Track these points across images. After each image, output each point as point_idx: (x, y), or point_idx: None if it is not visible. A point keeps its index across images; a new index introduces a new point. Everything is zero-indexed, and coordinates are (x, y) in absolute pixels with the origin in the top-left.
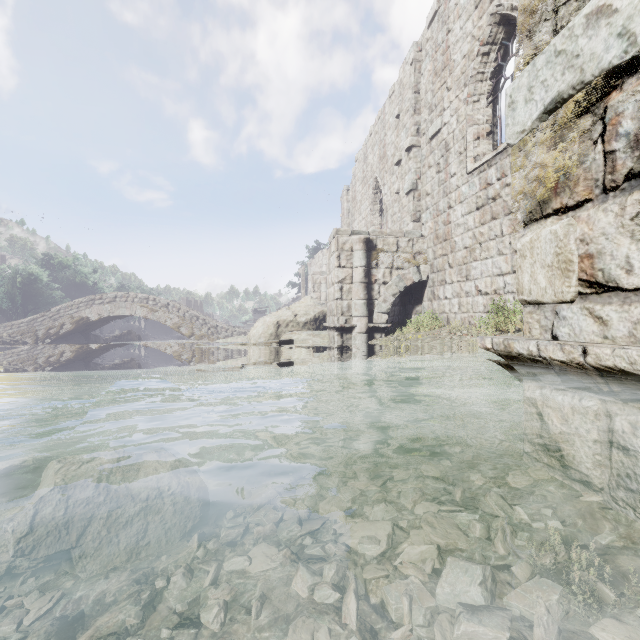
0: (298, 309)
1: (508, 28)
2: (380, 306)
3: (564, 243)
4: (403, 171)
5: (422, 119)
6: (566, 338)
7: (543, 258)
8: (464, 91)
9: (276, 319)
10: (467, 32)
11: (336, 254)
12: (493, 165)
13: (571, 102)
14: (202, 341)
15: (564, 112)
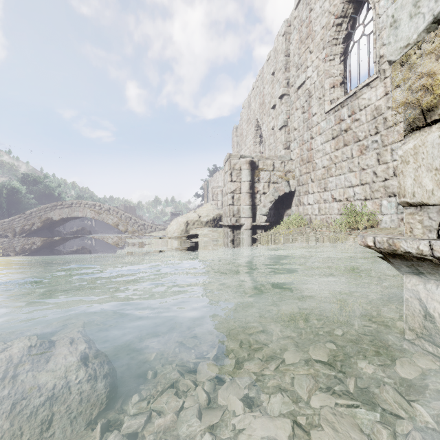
0: (201, 212)
1: (356, 5)
2: (261, 210)
3: None
4: (277, 113)
5: (291, 75)
6: None
7: (430, 162)
8: (323, 53)
9: (186, 219)
10: (325, 9)
11: (229, 172)
12: (345, 106)
13: None
14: (134, 235)
15: None
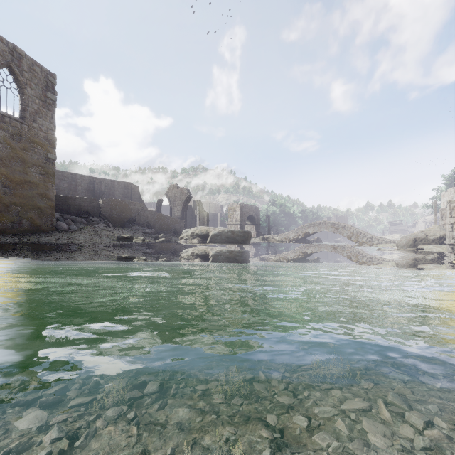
0: (428, 232)
1: None
2: None
3: None
4: None
5: None
6: None
7: None
8: None
9: (414, 237)
10: None
11: (448, 212)
12: None
13: None
14: (364, 245)
15: None
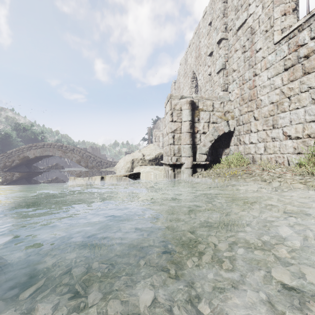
0: (145, 151)
1: None
2: (201, 149)
3: None
4: (214, 58)
5: (229, 20)
6: None
7: None
8: None
9: (131, 158)
10: None
11: (170, 112)
12: (306, 27)
13: None
14: (92, 170)
15: None
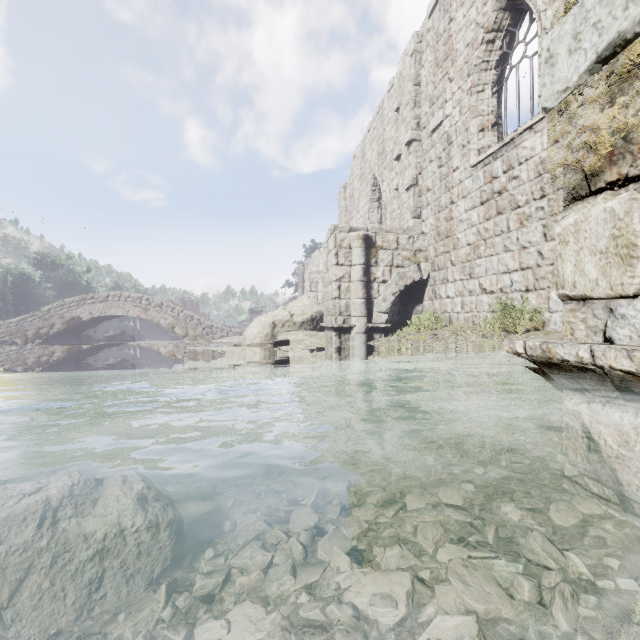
0: (294, 309)
1: (514, 14)
2: (379, 305)
3: (625, 222)
4: (403, 166)
5: (423, 112)
6: (626, 342)
7: (593, 243)
8: (467, 81)
9: (272, 319)
10: (471, 19)
11: (334, 251)
12: (499, 157)
13: (637, 43)
14: (197, 341)
15: (626, 57)
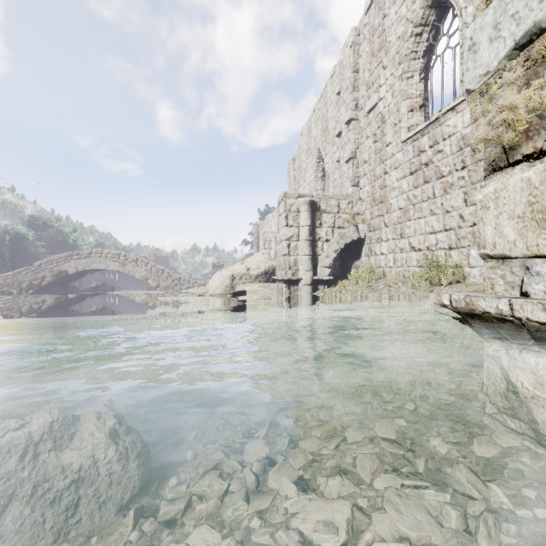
0: (250, 264)
1: (439, 11)
2: (323, 261)
3: (540, 191)
4: (343, 142)
5: (360, 95)
6: (541, 296)
7: (511, 208)
8: (399, 69)
9: (231, 272)
10: (401, 16)
11: (284, 215)
12: (426, 134)
13: None
14: (167, 291)
15: (541, 44)
